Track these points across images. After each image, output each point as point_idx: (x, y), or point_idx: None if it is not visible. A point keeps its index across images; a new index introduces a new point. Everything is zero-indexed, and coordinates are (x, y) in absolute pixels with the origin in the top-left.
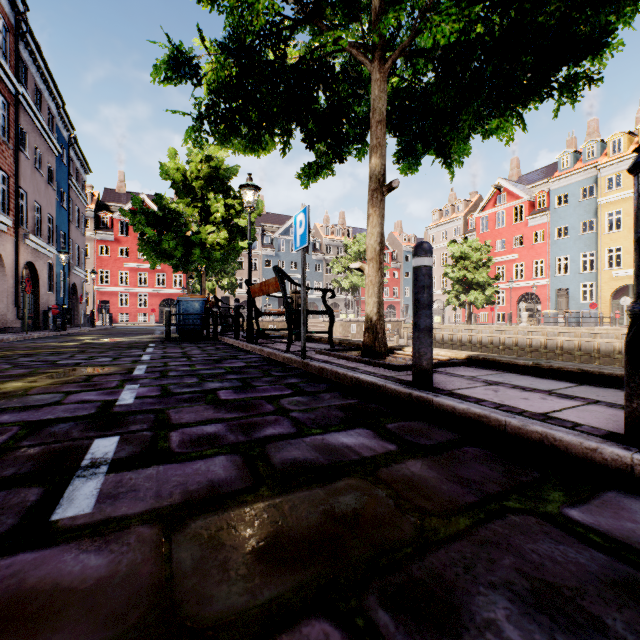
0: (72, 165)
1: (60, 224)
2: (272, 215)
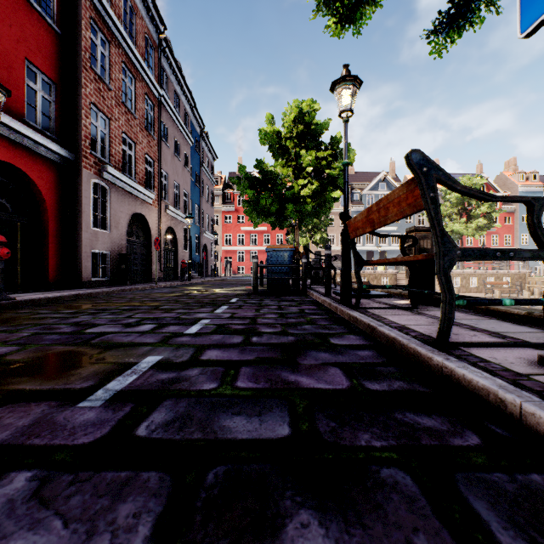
0: (203, 154)
1: (194, 199)
2: (360, 174)
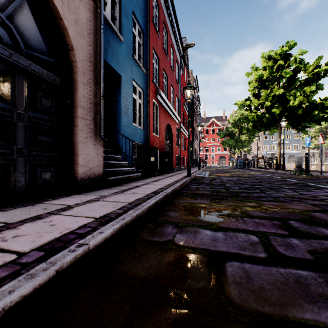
0: None
1: None
2: None
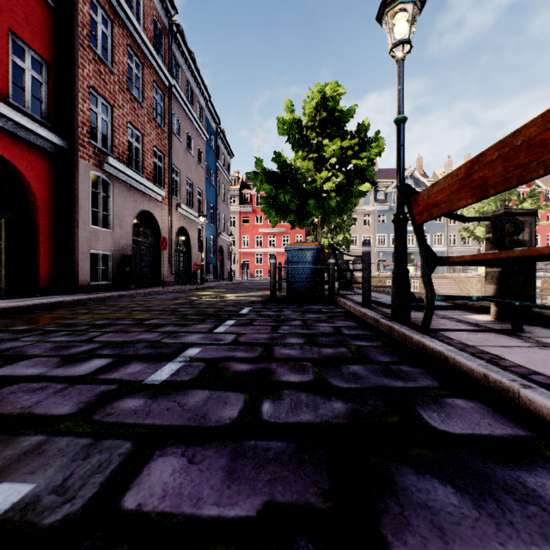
0: (219, 151)
1: (209, 198)
2: (385, 171)
